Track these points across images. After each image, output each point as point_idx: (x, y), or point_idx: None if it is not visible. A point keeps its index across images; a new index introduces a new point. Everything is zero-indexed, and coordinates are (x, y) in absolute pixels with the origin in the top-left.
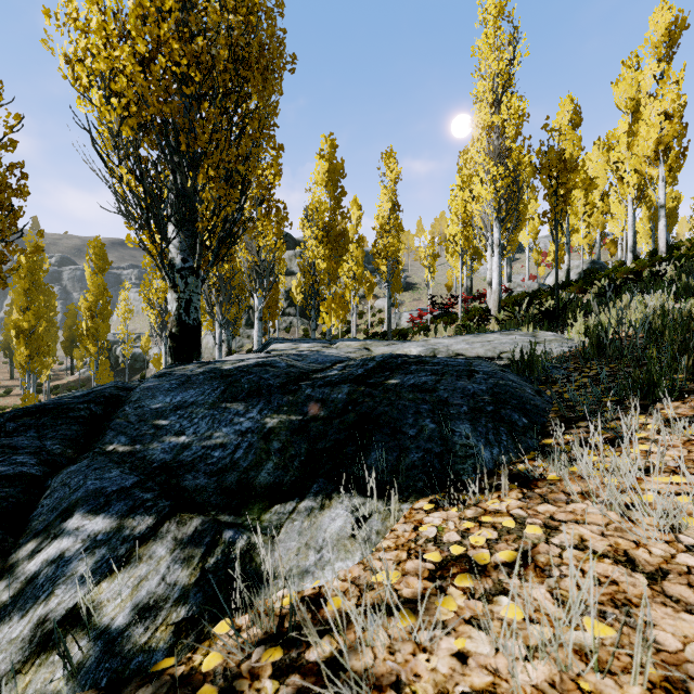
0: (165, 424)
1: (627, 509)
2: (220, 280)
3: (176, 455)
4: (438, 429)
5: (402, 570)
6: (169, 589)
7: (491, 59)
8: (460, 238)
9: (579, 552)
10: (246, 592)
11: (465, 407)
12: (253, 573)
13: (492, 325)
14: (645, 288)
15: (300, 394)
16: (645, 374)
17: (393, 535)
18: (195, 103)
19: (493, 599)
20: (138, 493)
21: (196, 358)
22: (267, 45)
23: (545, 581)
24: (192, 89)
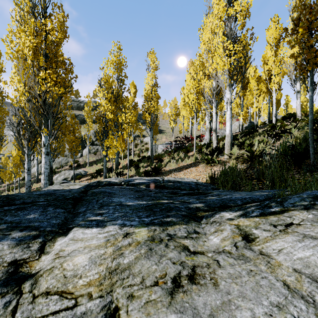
0: None
1: None
2: (25, 121)
3: None
4: None
5: None
6: None
7: None
8: (195, 102)
9: None
10: None
11: None
12: None
13: (232, 161)
14: None
15: None
16: None
17: None
18: None
19: None
20: None
21: None
22: None
23: None
24: None
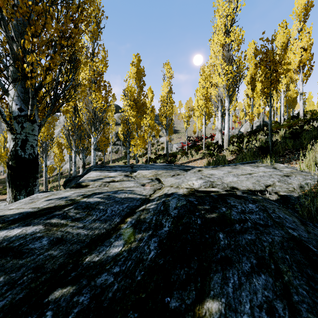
0: None
1: None
2: (74, 126)
3: None
4: None
5: None
6: None
7: (225, 6)
8: (204, 107)
9: None
10: None
11: None
12: None
13: (227, 154)
14: (317, 135)
15: None
16: None
17: None
18: None
19: None
20: None
21: (31, 182)
22: None
23: None
24: None
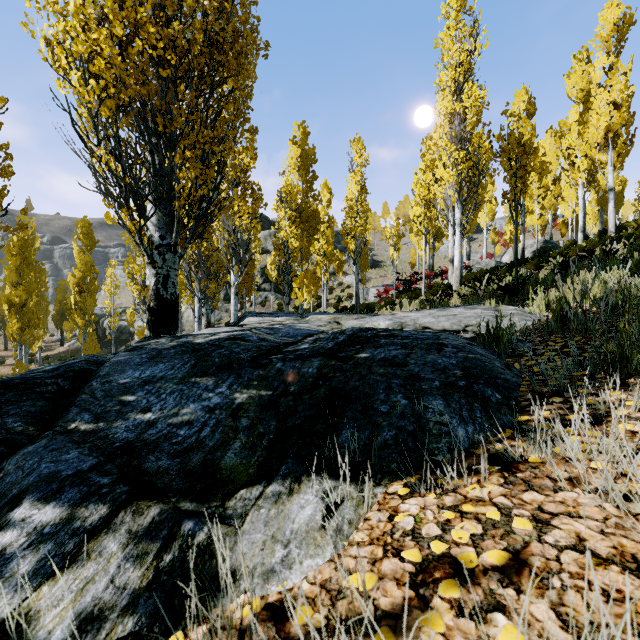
0: (131, 400)
1: (624, 500)
2: (199, 257)
3: (139, 434)
4: (410, 406)
5: (378, 572)
6: (117, 594)
7: (453, 50)
8: (423, 218)
9: (579, 555)
10: (204, 596)
11: (437, 382)
12: (213, 572)
13: (455, 300)
14: (599, 265)
15: (271, 368)
16: (617, 348)
17: (366, 525)
18: (172, 86)
19: (487, 616)
20: (94, 478)
21: (174, 331)
22: (241, 32)
23: (546, 594)
24: (168, 72)
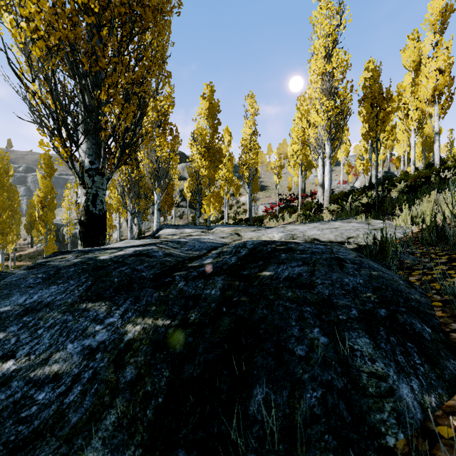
0: None
1: None
2: (131, 181)
3: None
4: (332, 346)
5: None
6: None
7: (325, 23)
8: (300, 153)
9: None
10: None
11: (354, 310)
12: None
13: (326, 214)
14: (440, 188)
15: (173, 287)
16: None
17: None
18: (96, 32)
19: None
20: None
21: (102, 240)
22: None
23: None
24: (92, 19)
